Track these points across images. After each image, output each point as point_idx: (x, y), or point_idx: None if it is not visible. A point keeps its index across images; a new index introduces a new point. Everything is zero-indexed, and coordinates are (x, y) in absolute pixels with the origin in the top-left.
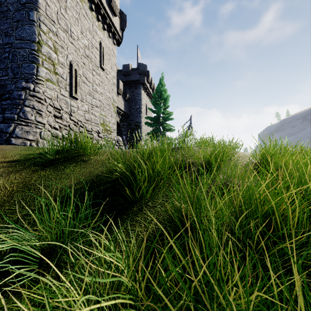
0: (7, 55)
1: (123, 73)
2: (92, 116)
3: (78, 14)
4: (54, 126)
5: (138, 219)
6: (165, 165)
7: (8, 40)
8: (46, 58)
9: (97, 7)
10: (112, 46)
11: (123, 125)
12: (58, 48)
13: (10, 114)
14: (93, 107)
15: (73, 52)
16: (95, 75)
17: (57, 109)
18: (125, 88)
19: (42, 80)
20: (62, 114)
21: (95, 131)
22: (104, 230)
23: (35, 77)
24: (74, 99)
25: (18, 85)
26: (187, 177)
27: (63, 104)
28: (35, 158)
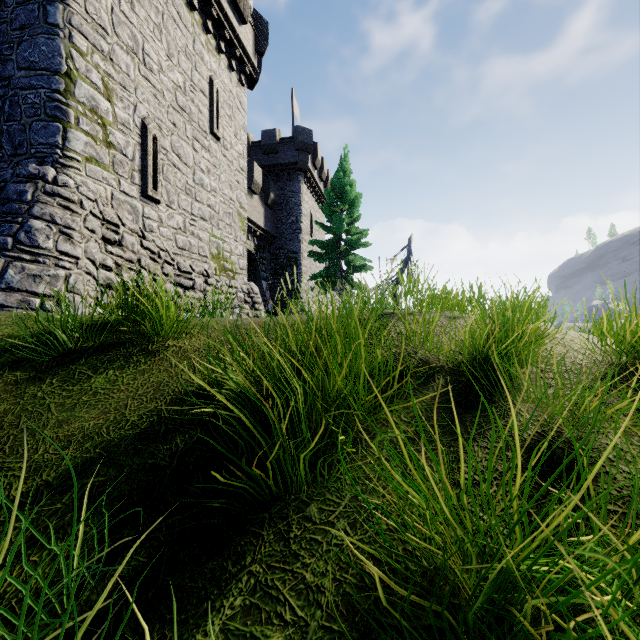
0: None
1: (262, 149)
2: (193, 240)
3: (162, 16)
4: (104, 261)
5: (272, 583)
6: (361, 376)
7: (2, 71)
8: (87, 110)
9: (204, 1)
10: (237, 88)
11: (263, 258)
12: (114, 88)
13: None
14: (194, 220)
15: (148, 99)
16: (199, 150)
17: (110, 223)
18: (266, 180)
19: (75, 160)
20: (124, 236)
21: (199, 273)
22: (152, 634)
23: (60, 154)
24: (151, 202)
25: (19, 170)
26: (422, 409)
27: (126, 213)
28: (21, 346)
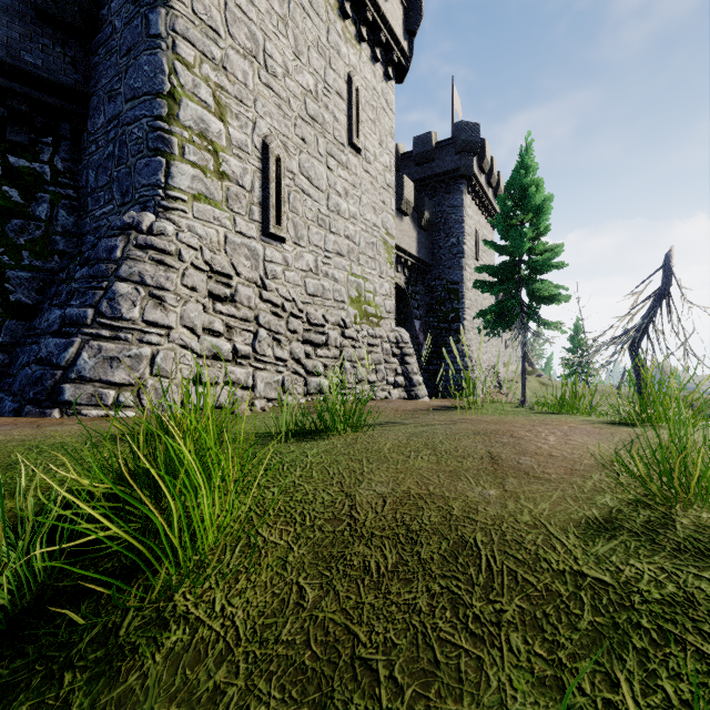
0: (111, 148)
1: (414, 160)
2: (327, 283)
3: (288, 5)
4: (210, 325)
5: None
6: None
7: (113, 110)
8: (194, 136)
9: None
10: (383, 84)
11: (415, 292)
12: (228, 104)
13: (79, 307)
14: (328, 258)
15: (271, 112)
16: (335, 169)
17: (221, 275)
18: (419, 197)
19: (180, 200)
20: (237, 289)
21: (334, 324)
22: None
23: (163, 194)
24: (274, 241)
25: (114, 221)
26: None
27: (243, 258)
28: None
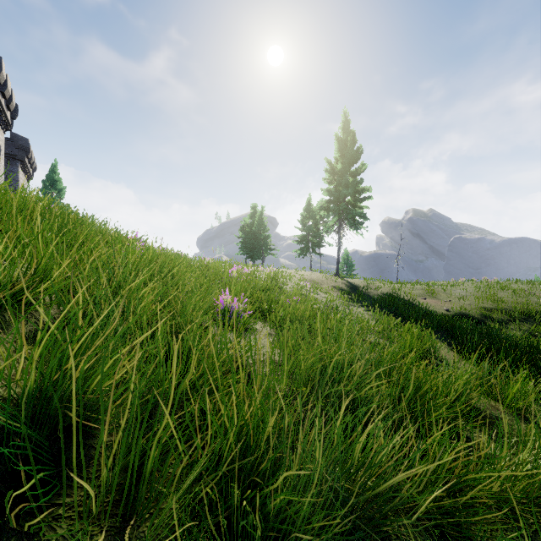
0: None
1: None
2: None
3: None
4: None
5: None
6: None
7: None
8: None
9: None
10: (3, 136)
11: None
12: None
13: None
14: None
15: None
16: None
17: None
18: None
19: None
20: None
21: None
22: None
23: None
24: None
25: None
26: None
27: None
28: None
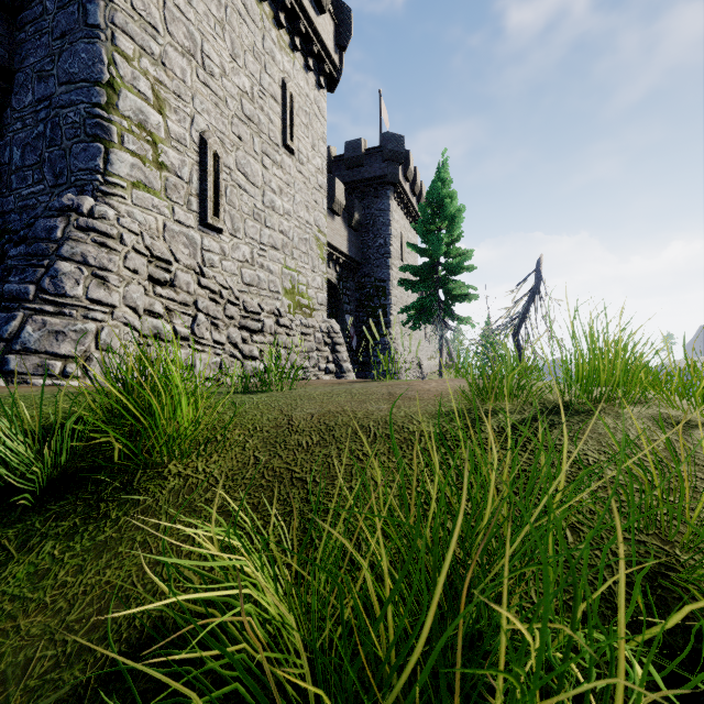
0: (42, 128)
1: (345, 163)
2: (262, 274)
3: (225, 10)
4: (150, 307)
5: None
6: None
7: (44, 90)
8: (133, 126)
9: None
10: (315, 91)
11: (346, 288)
12: (167, 98)
13: (19, 283)
14: (263, 250)
15: (209, 109)
16: (270, 167)
17: (161, 260)
18: (349, 199)
19: (119, 186)
20: (177, 275)
21: (270, 313)
22: None
23: (102, 180)
24: (211, 231)
25: (52, 202)
26: None
27: (181, 246)
28: None
